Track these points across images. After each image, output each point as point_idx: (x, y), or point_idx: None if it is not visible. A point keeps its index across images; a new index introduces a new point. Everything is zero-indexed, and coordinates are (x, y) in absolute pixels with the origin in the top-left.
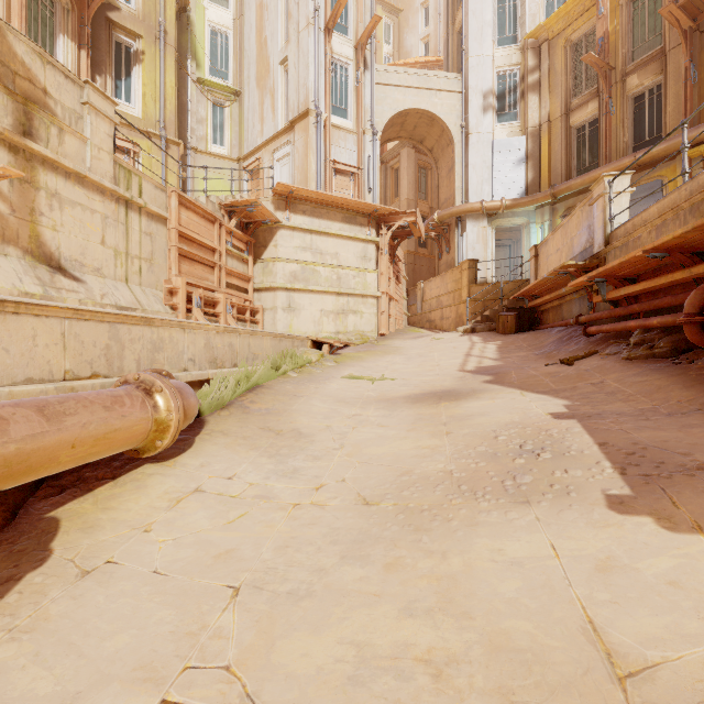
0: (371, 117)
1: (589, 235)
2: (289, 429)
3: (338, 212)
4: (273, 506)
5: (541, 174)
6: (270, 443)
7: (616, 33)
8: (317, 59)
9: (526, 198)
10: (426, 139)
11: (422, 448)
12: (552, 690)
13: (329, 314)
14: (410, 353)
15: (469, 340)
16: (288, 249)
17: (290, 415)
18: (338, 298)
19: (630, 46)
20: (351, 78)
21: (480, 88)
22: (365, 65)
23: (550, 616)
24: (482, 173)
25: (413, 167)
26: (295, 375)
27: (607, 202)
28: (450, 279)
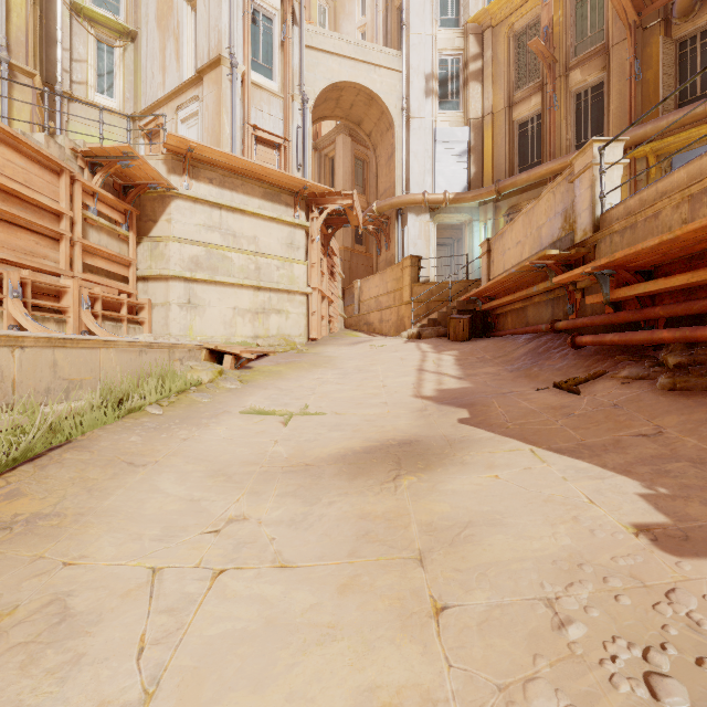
0: (300, 81)
1: (565, 222)
2: (42, 599)
3: (257, 186)
4: None
5: (484, 169)
6: None
7: (560, 24)
8: None
9: (470, 193)
10: (364, 121)
11: None
12: None
13: (245, 313)
14: (347, 366)
15: (417, 348)
16: (188, 226)
17: (82, 532)
18: (257, 293)
19: (573, 40)
20: (276, 32)
21: (422, 69)
22: (294, 19)
23: None
24: (424, 162)
25: (349, 157)
26: (157, 412)
27: (597, 176)
28: (390, 278)
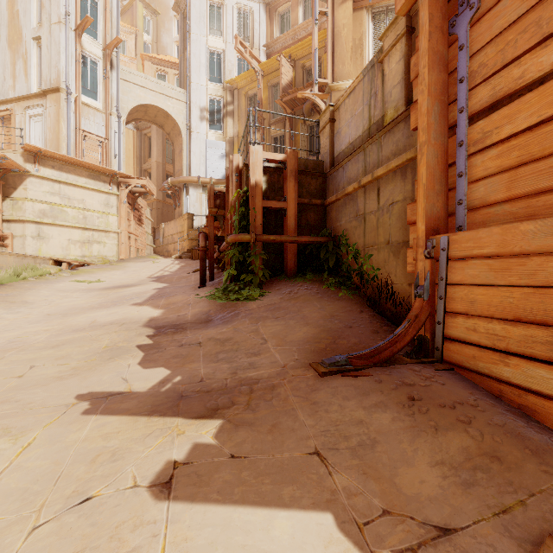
0: (116, 104)
1: None
2: (20, 301)
3: (84, 171)
4: (3, 320)
5: None
6: (6, 305)
7: (266, 100)
8: (68, 52)
9: (224, 180)
10: (165, 125)
11: (89, 301)
12: (74, 327)
13: (76, 242)
14: (130, 269)
15: (172, 263)
16: (38, 192)
17: (23, 296)
18: (84, 232)
19: (273, 110)
20: (100, 71)
21: (198, 104)
22: (112, 66)
23: (87, 321)
24: (200, 158)
25: (161, 139)
26: (33, 280)
27: None
28: (179, 224)
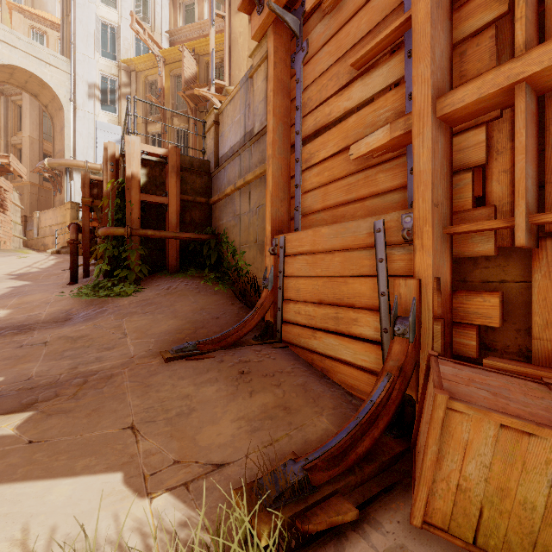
0: None
1: None
2: None
3: None
4: None
5: None
6: None
7: (169, 90)
8: None
9: None
10: (40, 95)
11: None
12: None
13: None
14: None
15: (45, 258)
16: None
17: None
18: None
19: (176, 101)
20: None
21: (86, 79)
22: None
23: None
24: (88, 141)
25: (37, 111)
26: None
27: None
28: (59, 214)
